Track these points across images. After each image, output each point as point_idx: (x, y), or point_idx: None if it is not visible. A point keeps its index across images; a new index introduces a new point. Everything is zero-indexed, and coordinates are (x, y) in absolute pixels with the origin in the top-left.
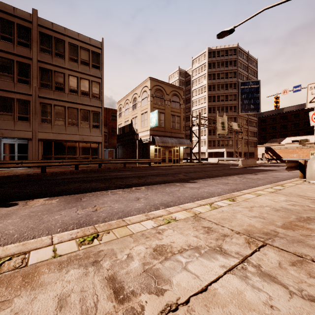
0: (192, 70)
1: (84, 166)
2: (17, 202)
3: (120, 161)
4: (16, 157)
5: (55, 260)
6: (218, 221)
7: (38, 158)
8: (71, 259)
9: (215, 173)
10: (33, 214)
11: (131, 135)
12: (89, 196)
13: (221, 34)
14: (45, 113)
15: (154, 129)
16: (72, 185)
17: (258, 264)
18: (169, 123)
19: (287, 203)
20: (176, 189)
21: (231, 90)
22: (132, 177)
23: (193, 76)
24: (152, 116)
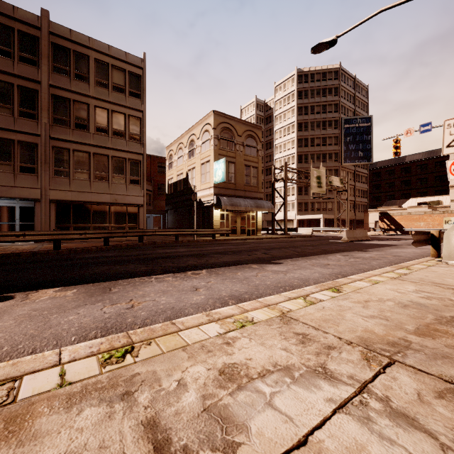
0: (275, 101)
1: (117, 239)
2: (14, 294)
3: (171, 232)
4: (18, 227)
5: (62, 391)
6: (318, 323)
7: (49, 228)
8: (87, 390)
9: (308, 250)
10: (35, 313)
11: (186, 194)
12: (123, 285)
13: (318, 47)
14: (60, 162)
15: (220, 185)
16: (98, 268)
17: (385, 396)
18: (242, 178)
19: (418, 295)
20: (252, 273)
21: (330, 131)
22: (187, 256)
23: (276, 110)
24: (217, 167)
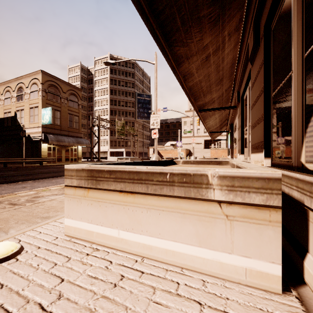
0: (95, 70)
1: None
2: None
3: None
4: None
5: None
6: None
7: None
8: None
9: None
10: None
11: (14, 129)
12: None
13: (107, 63)
14: None
15: (47, 126)
16: None
17: None
18: (66, 122)
19: None
20: (61, 180)
21: (130, 98)
22: (17, 176)
23: (96, 76)
24: (44, 112)
